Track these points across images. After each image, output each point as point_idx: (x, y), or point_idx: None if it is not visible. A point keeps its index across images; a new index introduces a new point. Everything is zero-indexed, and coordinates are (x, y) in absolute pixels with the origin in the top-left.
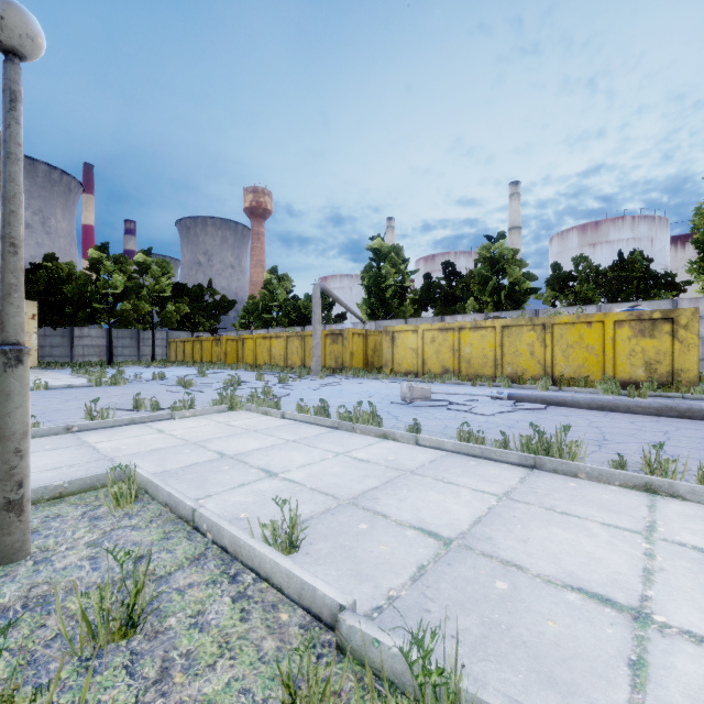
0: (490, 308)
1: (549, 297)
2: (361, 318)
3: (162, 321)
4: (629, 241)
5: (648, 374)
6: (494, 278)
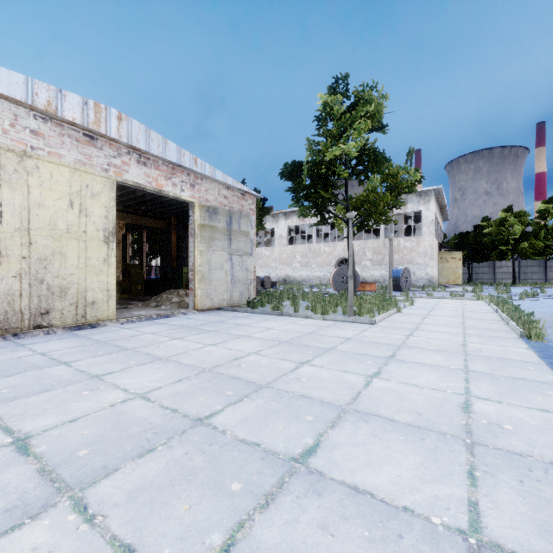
0: None
1: None
2: None
3: None
4: None
5: None
6: None
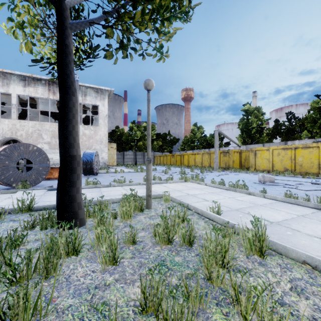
0: (318, 135)
1: None
2: (238, 144)
3: (152, 148)
4: None
5: None
6: None
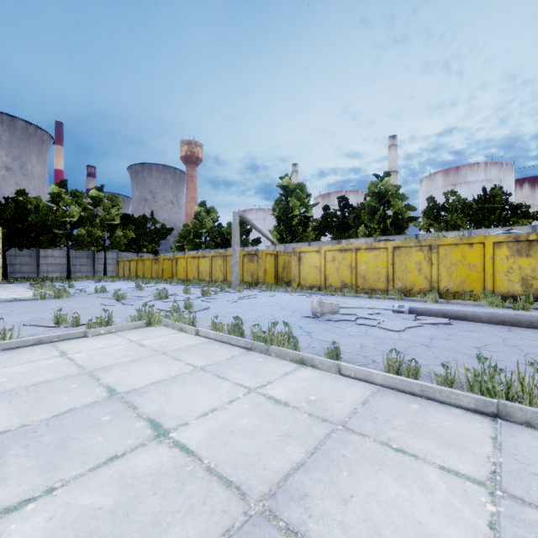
0: (377, 233)
1: (425, 225)
2: (273, 241)
3: (112, 244)
4: (483, 182)
5: (524, 289)
6: (381, 209)
